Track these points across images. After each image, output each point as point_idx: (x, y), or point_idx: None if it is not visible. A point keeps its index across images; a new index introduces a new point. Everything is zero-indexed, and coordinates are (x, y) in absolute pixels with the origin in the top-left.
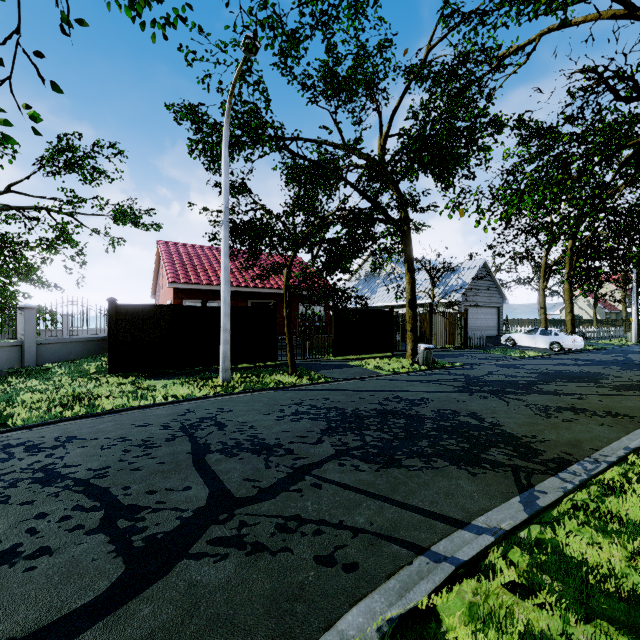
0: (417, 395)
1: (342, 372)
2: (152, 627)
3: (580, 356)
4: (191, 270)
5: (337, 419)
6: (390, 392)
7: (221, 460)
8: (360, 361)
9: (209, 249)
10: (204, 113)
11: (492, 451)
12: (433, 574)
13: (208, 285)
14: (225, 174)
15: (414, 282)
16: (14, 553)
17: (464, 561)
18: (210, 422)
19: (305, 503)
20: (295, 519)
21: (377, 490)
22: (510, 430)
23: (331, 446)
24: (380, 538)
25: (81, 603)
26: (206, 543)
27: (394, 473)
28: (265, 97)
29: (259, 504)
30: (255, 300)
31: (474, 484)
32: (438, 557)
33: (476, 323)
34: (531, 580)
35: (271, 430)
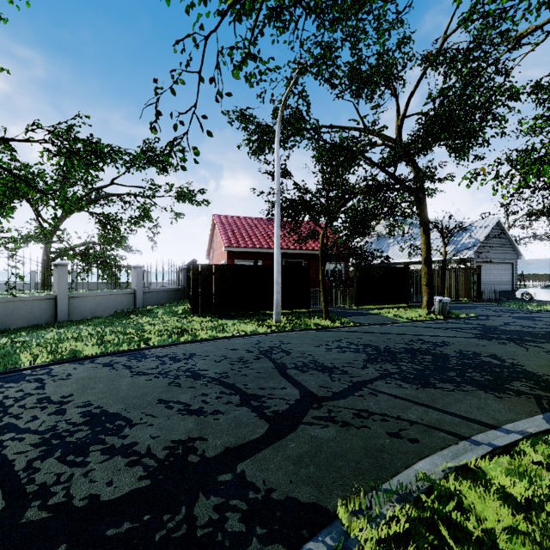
0: (438, 339)
1: (366, 318)
2: (300, 452)
3: None
4: (239, 237)
5: (374, 353)
6: (413, 335)
7: (298, 374)
8: (380, 310)
9: (250, 219)
10: (251, 115)
11: (515, 383)
12: (476, 450)
13: (253, 248)
14: (277, 165)
15: (429, 242)
16: (202, 411)
17: (499, 446)
18: (278, 350)
19: (369, 403)
20: (365, 411)
21: (420, 400)
22: (531, 369)
23: (375, 371)
24: (430, 428)
25: (254, 437)
26: (311, 418)
27: (431, 391)
28: (307, 103)
29: (336, 401)
30: (288, 259)
31: (501, 404)
32: (477, 443)
33: (489, 278)
34: None
35: (325, 357)
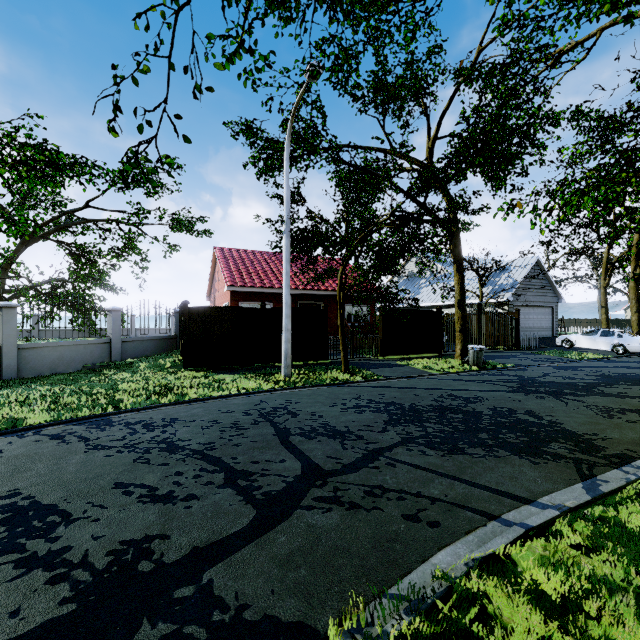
0: (471, 394)
1: (392, 371)
2: (291, 549)
3: None
4: (246, 274)
5: (397, 412)
6: (443, 390)
7: (303, 441)
8: (408, 361)
9: (260, 254)
10: (259, 128)
11: (552, 445)
12: (506, 533)
13: (261, 288)
14: (286, 188)
15: (463, 283)
16: (172, 496)
17: (533, 526)
18: (283, 411)
19: (384, 477)
20: (379, 488)
21: (446, 471)
22: (570, 428)
23: (396, 434)
24: (455, 506)
25: (234, 530)
26: (311, 500)
27: (459, 459)
28: (322, 114)
29: (346, 475)
30: (304, 301)
31: (536, 471)
32: (508, 523)
33: (528, 323)
34: (595, 542)
35: (339, 419)
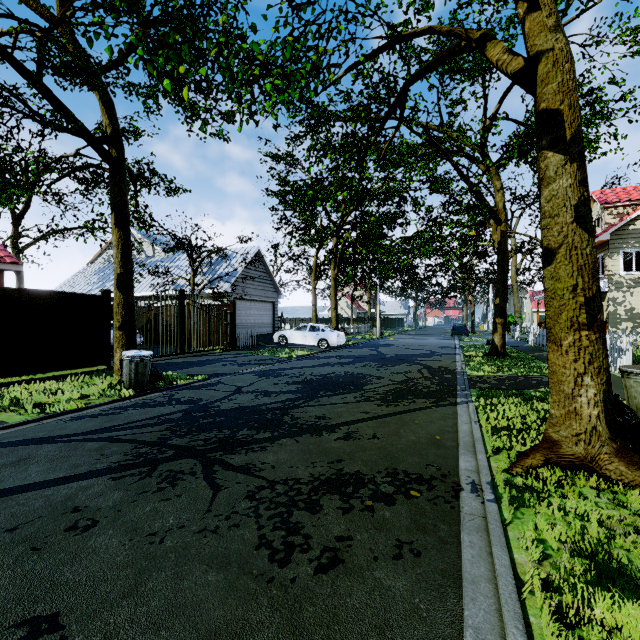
0: None
1: None
2: None
3: (343, 352)
4: None
5: None
6: None
7: None
8: None
9: None
10: None
11: None
12: None
13: None
14: None
15: (128, 246)
16: None
17: None
18: None
19: None
20: None
21: None
22: None
23: None
24: None
25: None
26: None
27: None
28: None
29: None
30: None
31: None
32: None
33: (250, 319)
34: None
35: None
